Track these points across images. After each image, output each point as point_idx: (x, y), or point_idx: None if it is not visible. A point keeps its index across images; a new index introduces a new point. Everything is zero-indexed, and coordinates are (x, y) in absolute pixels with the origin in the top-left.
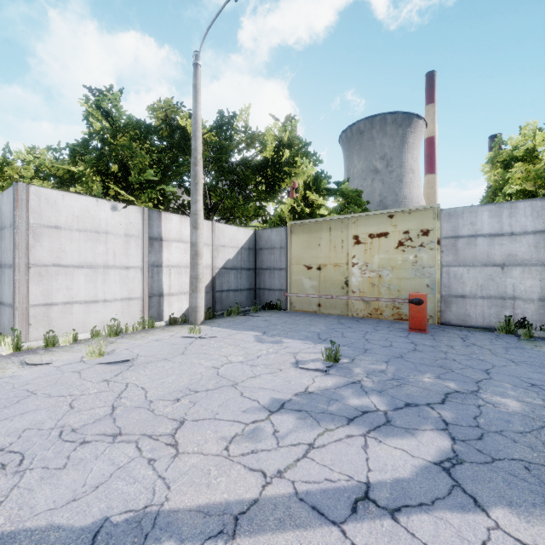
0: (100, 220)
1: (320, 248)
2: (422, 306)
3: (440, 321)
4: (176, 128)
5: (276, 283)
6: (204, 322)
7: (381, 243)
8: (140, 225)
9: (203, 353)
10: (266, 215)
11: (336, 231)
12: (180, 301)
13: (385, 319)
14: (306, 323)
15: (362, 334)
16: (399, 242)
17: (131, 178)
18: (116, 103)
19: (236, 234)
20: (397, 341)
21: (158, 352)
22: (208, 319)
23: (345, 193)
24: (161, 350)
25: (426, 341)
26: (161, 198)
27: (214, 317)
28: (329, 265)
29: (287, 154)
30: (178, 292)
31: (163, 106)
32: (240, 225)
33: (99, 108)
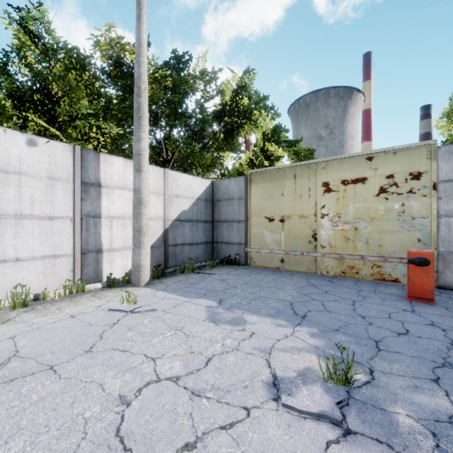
0: (10, 157)
1: (283, 197)
2: (428, 267)
3: (437, 284)
4: (126, 67)
5: (234, 237)
6: (151, 282)
7: (358, 190)
8: (69, 166)
9: (120, 350)
10: (224, 165)
11: (302, 178)
12: (125, 257)
13: (362, 279)
14: (271, 284)
15: (349, 305)
16: (381, 188)
17: (61, 111)
18: (46, 24)
19: (191, 184)
20: (407, 320)
21: (52, 347)
22: (156, 278)
23: (298, 152)
24: (61, 340)
25: (449, 320)
26: (102, 139)
27: (164, 275)
28: (294, 216)
29: (246, 102)
30: (122, 247)
31: (105, 34)
32: (197, 176)
33: (22, 27)
